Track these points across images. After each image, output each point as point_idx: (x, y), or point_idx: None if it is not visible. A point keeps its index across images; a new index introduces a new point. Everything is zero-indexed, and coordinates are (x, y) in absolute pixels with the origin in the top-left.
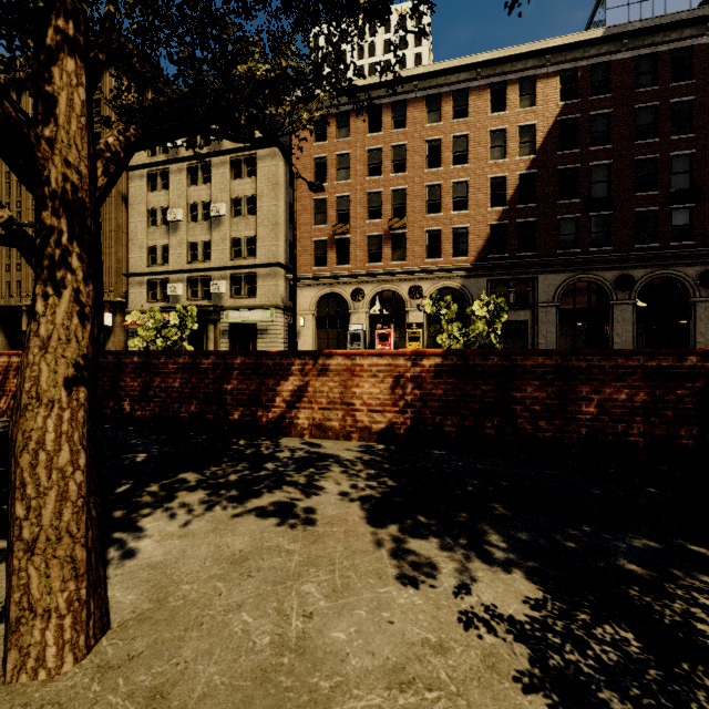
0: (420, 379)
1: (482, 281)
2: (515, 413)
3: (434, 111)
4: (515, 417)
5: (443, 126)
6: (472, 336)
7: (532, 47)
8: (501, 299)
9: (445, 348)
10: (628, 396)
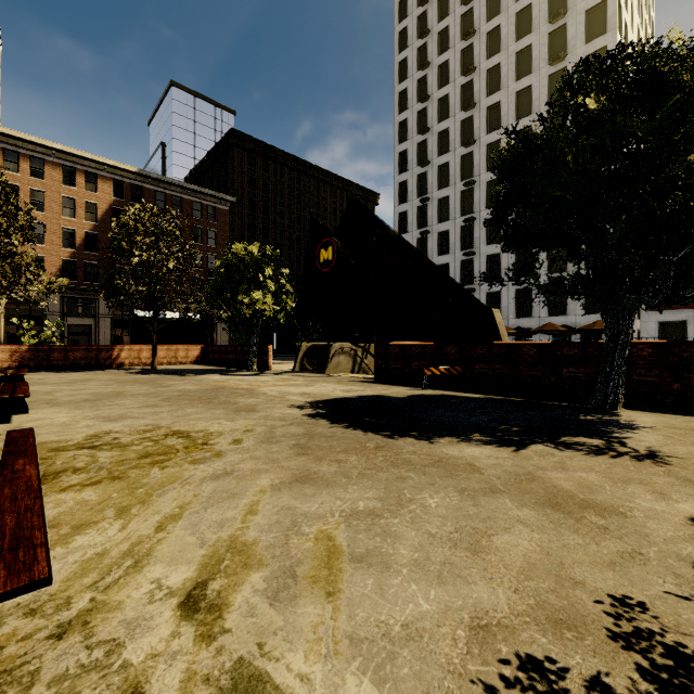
0: (22, 352)
1: (57, 296)
2: (52, 360)
3: (13, 162)
4: (52, 361)
5: (22, 178)
6: (44, 337)
7: (94, 157)
8: (60, 321)
9: (27, 343)
10: (81, 355)
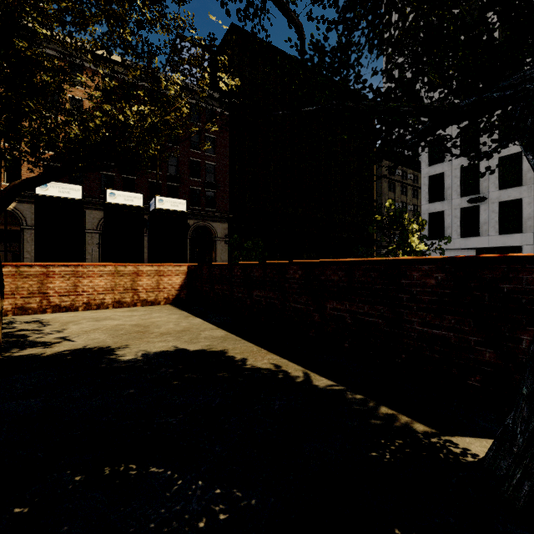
0: None
1: None
2: None
3: None
4: None
5: None
6: None
7: (78, 43)
8: None
9: None
10: None
